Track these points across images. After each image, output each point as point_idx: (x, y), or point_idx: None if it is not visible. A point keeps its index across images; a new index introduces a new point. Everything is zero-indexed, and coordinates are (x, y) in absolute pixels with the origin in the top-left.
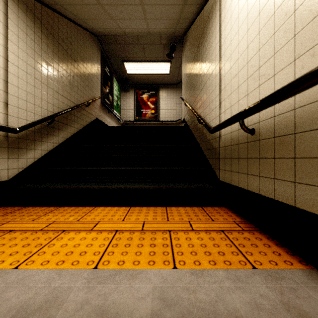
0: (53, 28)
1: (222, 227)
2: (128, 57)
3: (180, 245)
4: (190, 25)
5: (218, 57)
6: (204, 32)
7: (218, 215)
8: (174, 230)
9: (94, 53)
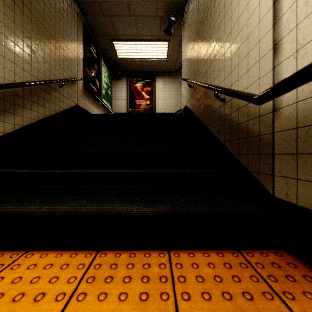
0: None
1: None
2: (118, 35)
3: None
4: None
5: None
6: None
7: (302, 294)
8: None
9: (73, 23)
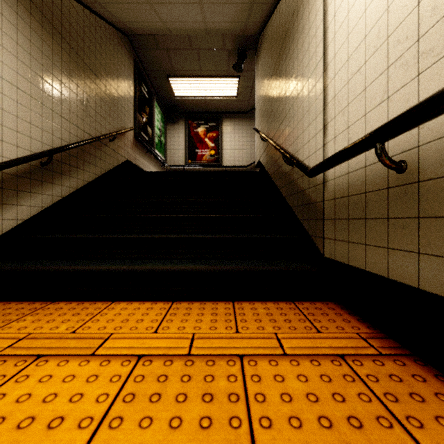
0: (53, 12)
1: (339, 348)
2: (175, 70)
3: (264, 395)
4: (269, 16)
5: (321, 48)
6: (294, 16)
7: (326, 320)
8: (249, 354)
9: (124, 62)
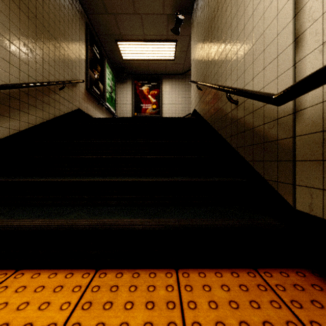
0: None
1: None
2: (123, 34)
3: None
4: None
5: None
6: None
7: None
8: None
9: (75, 21)
